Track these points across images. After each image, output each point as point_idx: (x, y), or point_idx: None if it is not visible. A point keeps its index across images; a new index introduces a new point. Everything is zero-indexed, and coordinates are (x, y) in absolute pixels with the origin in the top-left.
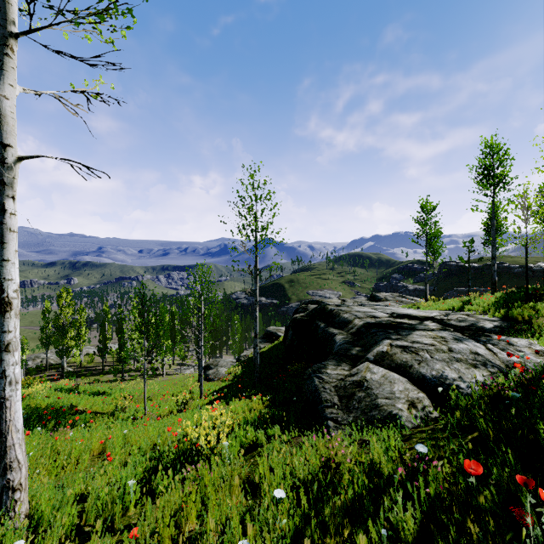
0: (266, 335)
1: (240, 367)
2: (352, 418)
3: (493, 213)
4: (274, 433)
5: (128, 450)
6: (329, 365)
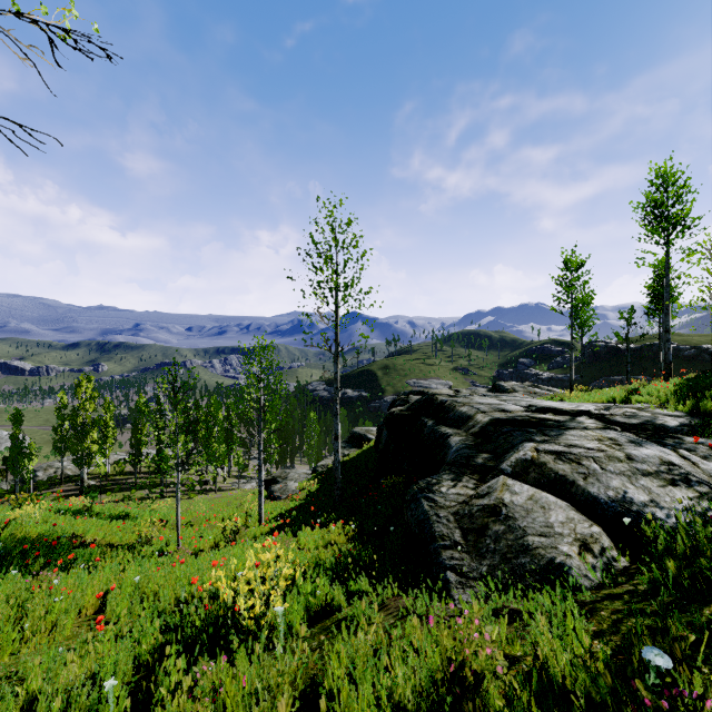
0: (352, 438)
1: (317, 481)
2: (486, 568)
3: (667, 269)
4: (360, 588)
5: (138, 609)
6: (444, 479)
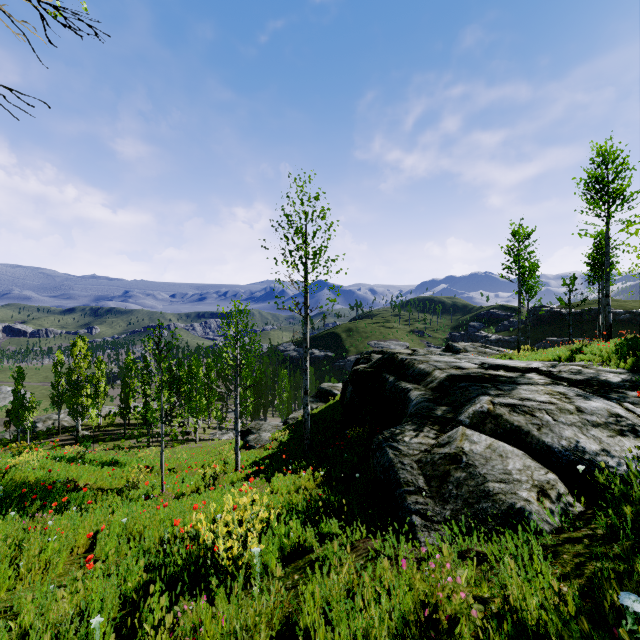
0: (319, 393)
1: (288, 432)
2: (449, 512)
3: (607, 239)
4: (331, 531)
5: (125, 548)
6: (406, 430)
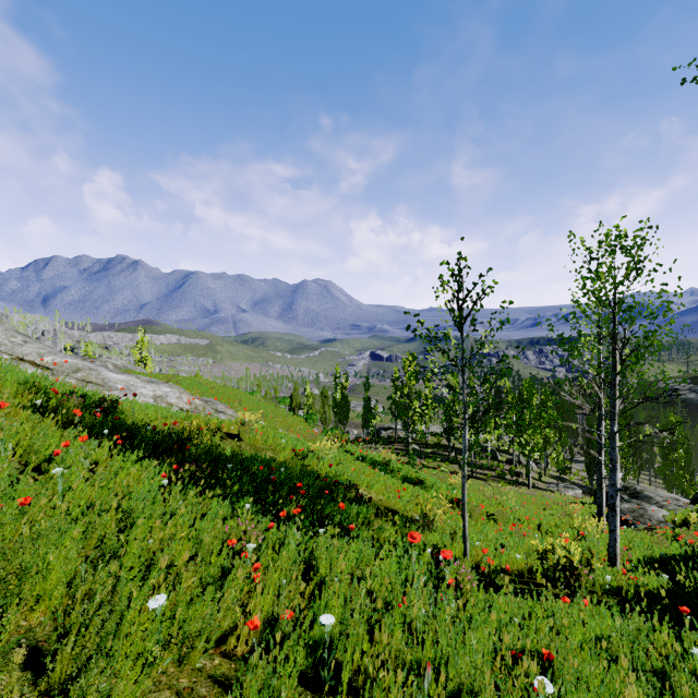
0: None
1: None
2: None
3: None
4: None
5: None
6: None
